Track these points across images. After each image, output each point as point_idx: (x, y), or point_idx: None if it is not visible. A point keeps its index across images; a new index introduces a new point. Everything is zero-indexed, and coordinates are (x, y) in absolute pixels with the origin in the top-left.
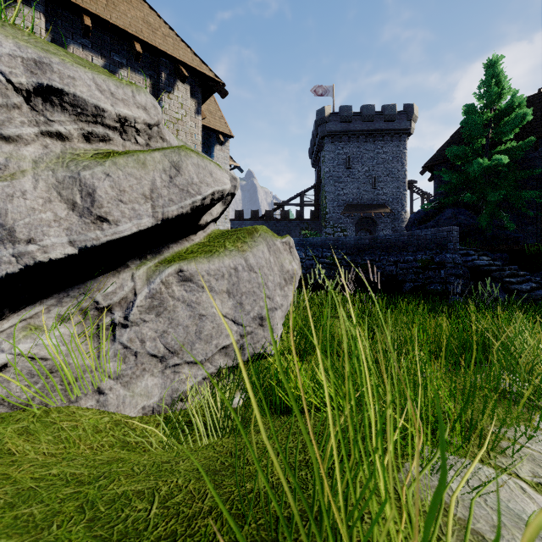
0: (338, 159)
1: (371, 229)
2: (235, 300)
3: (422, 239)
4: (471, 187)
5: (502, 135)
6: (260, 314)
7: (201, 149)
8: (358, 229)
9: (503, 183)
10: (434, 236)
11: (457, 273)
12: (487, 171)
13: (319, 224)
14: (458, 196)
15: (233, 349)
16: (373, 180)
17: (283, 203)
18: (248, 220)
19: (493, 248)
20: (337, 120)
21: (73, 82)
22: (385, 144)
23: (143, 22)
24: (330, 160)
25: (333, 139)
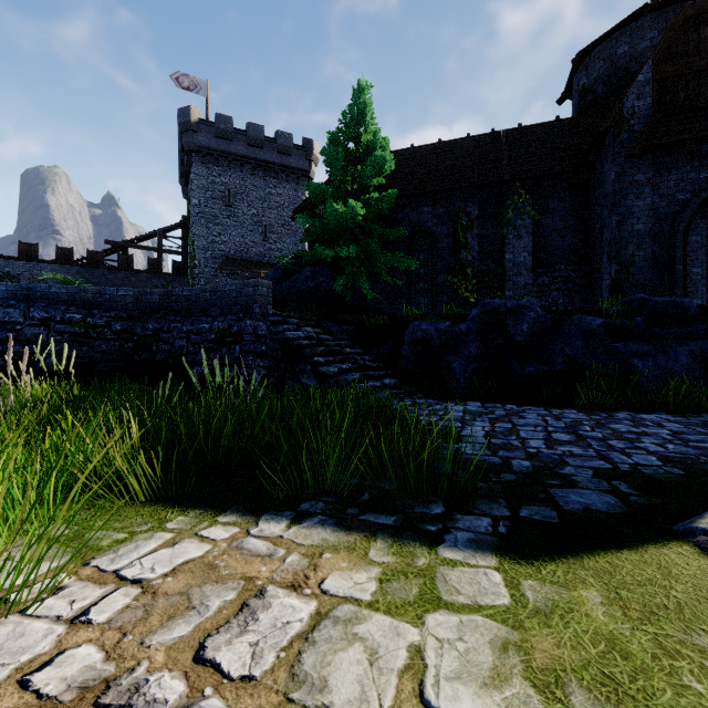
0: (213, 190)
1: None
2: None
3: (226, 297)
4: None
5: (364, 179)
6: None
7: None
8: None
9: (367, 241)
10: (240, 293)
11: (258, 351)
12: (346, 221)
13: (186, 283)
14: None
15: None
16: (263, 229)
17: (123, 243)
18: (50, 263)
19: (337, 318)
20: (211, 132)
21: None
22: (280, 184)
23: None
24: (201, 189)
25: (205, 158)
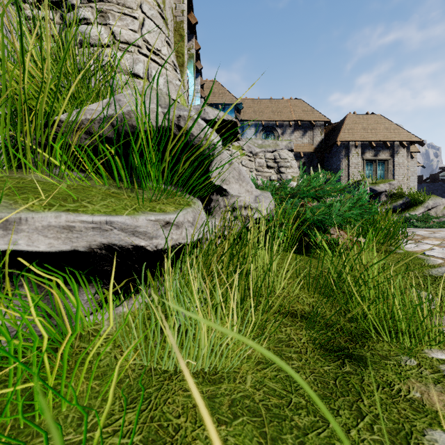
0: None
1: None
2: None
3: None
4: None
5: None
6: None
7: None
8: None
9: None
10: None
11: None
12: None
13: None
14: None
15: None
16: None
17: None
18: None
19: None
20: None
21: (440, 203)
22: None
23: (385, 129)
24: None
25: None
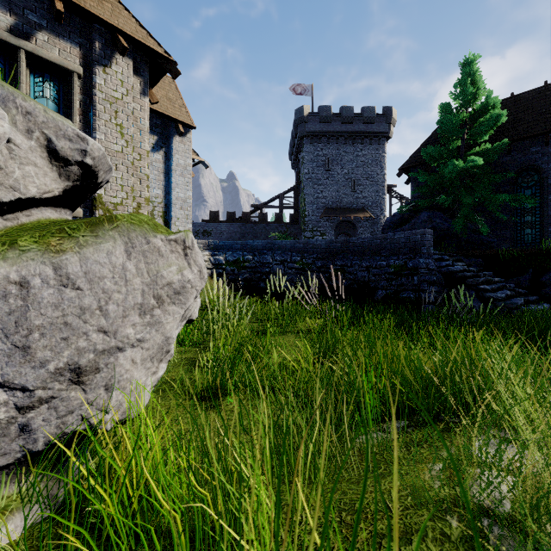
0: (317, 161)
1: (350, 233)
2: (8, 342)
3: (395, 242)
4: (446, 191)
5: (477, 136)
6: (74, 363)
7: (158, 139)
8: (338, 233)
9: (478, 186)
10: (408, 240)
11: (431, 280)
12: (462, 173)
13: (298, 228)
14: (434, 198)
15: (2, 435)
16: (352, 183)
17: (261, 205)
18: (224, 222)
19: (468, 253)
20: (316, 120)
21: None
22: (365, 147)
23: None
24: (309, 161)
25: (312, 139)
